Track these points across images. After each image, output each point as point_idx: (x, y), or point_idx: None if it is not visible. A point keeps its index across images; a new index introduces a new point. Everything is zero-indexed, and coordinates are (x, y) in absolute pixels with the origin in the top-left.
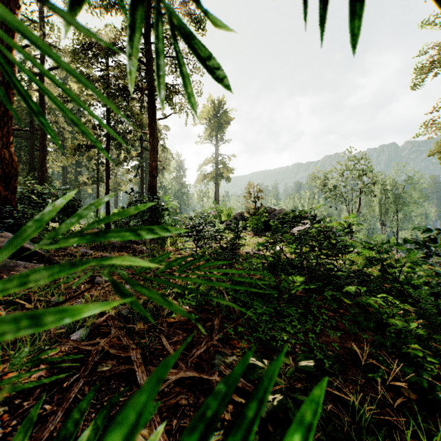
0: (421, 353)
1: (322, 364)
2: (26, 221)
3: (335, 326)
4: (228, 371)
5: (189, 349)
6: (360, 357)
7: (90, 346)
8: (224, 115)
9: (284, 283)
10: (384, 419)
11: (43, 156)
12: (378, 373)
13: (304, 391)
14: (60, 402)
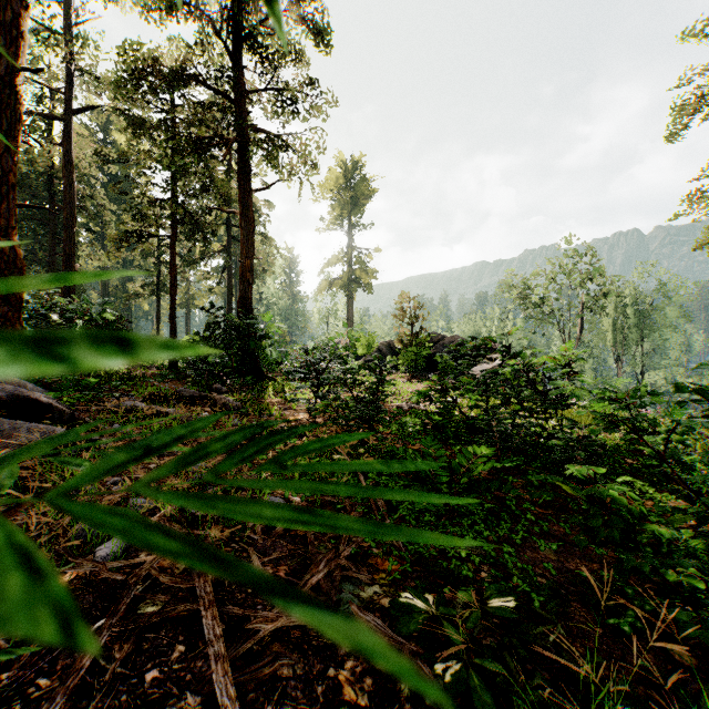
0: (701, 584)
1: (527, 601)
2: None
3: (547, 532)
4: (364, 614)
5: (299, 573)
6: (592, 589)
7: (129, 567)
8: (363, 184)
9: (461, 458)
10: (642, 706)
11: (69, 250)
12: (626, 617)
13: (497, 650)
14: (64, 675)
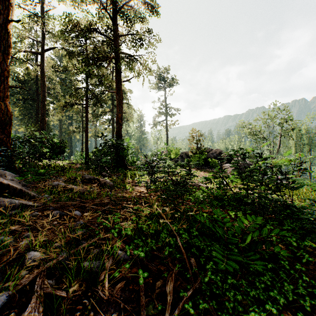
0: None
1: None
2: (16, 158)
3: None
4: None
5: None
6: None
7: None
8: (173, 80)
9: (240, 224)
10: None
11: (43, 111)
12: None
13: None
14: None
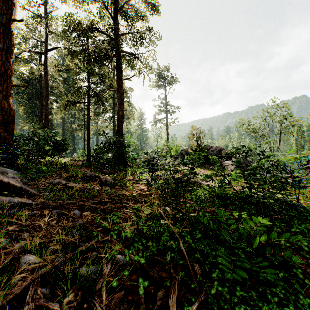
0: None
1: None
2: (18, 156)
3: None
4: None
5: None
6: None
7: None
8: (173, 78)
9: (246, 226)
10: None
11: (46, 110)
12: None
13: None
14: None
